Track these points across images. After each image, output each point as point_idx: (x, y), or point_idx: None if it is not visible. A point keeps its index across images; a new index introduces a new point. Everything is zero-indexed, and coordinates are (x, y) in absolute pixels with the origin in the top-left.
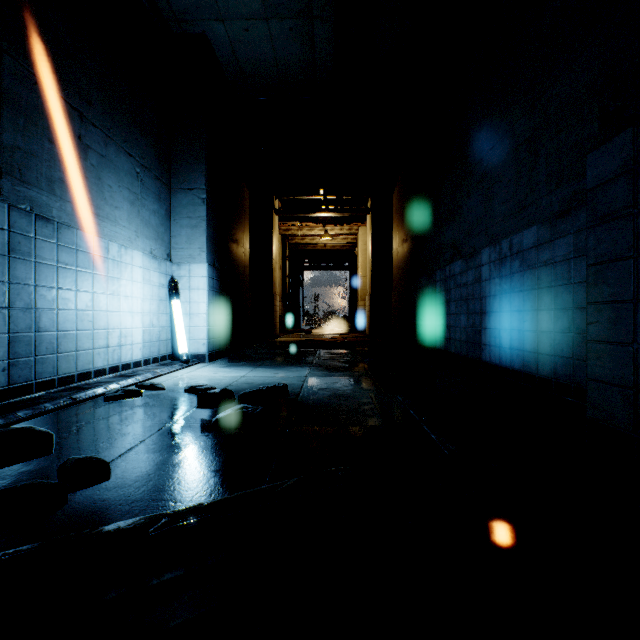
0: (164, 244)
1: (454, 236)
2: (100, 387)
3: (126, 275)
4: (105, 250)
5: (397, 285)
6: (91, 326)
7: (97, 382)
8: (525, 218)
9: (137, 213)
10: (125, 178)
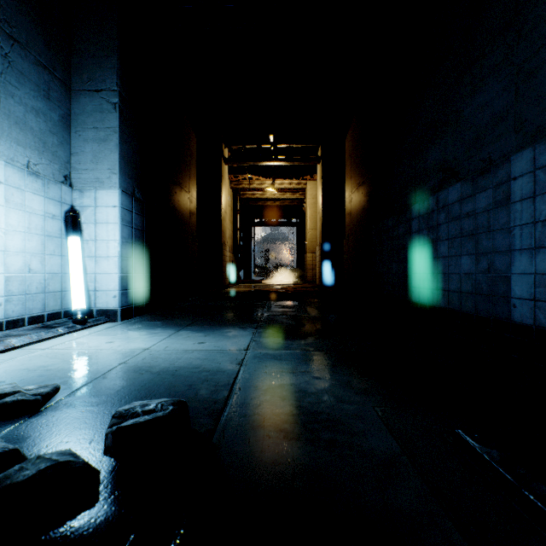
0: (58, 161)
1: (444, 155)
2: None
3: None
4: None
5: (351, 233)
6: None
7: None
8: None
9: None
10: None
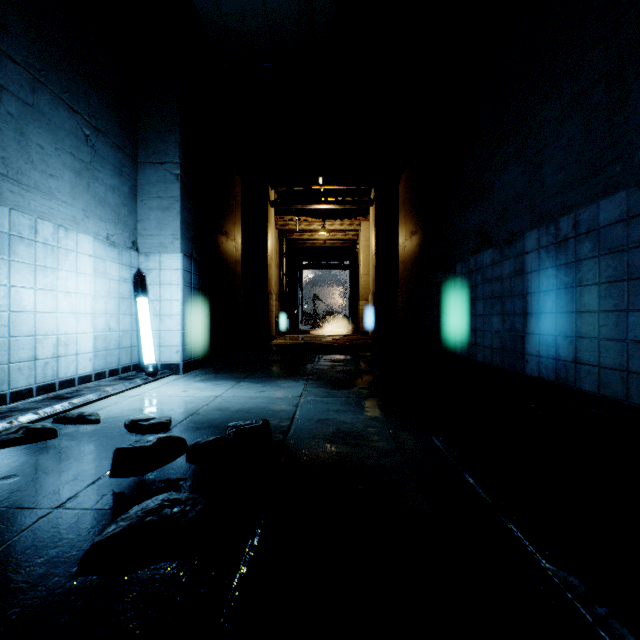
0: (128, 229)
1: (481, 220)
2: (1, 421)
3: (67, 265)
4: (31, 230)
5: (404, 282)
6: (5, 332)
7: (10, 410)
8: (601, 183)
9: (86, 187)
10: (66, 139)
